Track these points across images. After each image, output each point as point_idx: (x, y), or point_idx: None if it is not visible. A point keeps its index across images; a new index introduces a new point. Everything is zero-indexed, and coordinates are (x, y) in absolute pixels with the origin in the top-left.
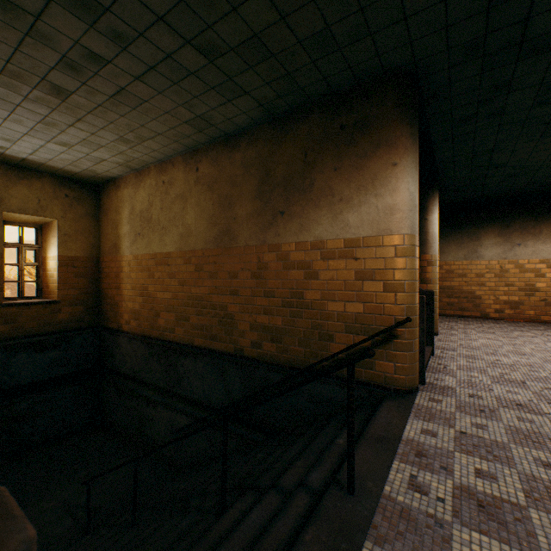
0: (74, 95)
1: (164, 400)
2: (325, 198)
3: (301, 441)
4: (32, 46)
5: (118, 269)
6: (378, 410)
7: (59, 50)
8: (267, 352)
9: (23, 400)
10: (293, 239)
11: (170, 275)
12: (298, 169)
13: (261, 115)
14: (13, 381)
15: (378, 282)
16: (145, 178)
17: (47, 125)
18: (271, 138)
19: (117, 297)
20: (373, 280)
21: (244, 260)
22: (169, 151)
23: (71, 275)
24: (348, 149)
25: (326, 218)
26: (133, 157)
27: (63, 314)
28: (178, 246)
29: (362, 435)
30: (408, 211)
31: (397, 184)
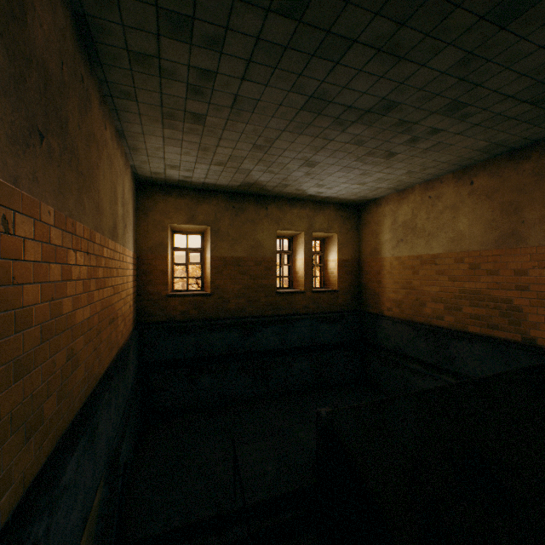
0: (398, 155)
1: (430, 374)
2: None
3: None
4: (397, 137)
5: (378, 268)
6: None
7: (413, 134)
8: None
9: (324, 354)
10: None
11: (436, 272)
12: None
13: None
14: (319, 340)
15: None
16: (408, 196)
17: (362, 175)
18: None
19: (377, 289)
20: None
21: (535, 259)
22: (440, 173)
23: (343, 273)
24: None
25: None
26: (405, 182)
27: (339, 300)
28: (447, 249)
29: None
30: None
31: None
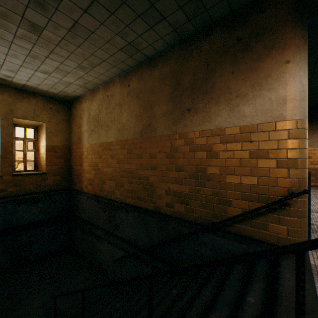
0: (45, 31)
1: (107, 238)
2: (223, 96)
3: (209, 286)
4: None
5: (81, 153)
6: (281, 270)
7: None
8: (177, 211)
9: (24, 234)
10: (197, 129)
11: (111, 156)
12: (201, 76)
13: (173, 39)
14: (18, 222)
15: (271, 160)
16: (96, 95)
17: (33, 57)
18: (180, 56)
19: (80, 170)
20: (266, 158)
21: (160, 145)
22: (110, 75)
23: (53, 157)
24: (243, 55)
25: (225, 111)
26: (88, 80)
27: (48, 181)
28: (116, 137)
29: (278, 301)
30: (300, 100)
31: (290, 78)
